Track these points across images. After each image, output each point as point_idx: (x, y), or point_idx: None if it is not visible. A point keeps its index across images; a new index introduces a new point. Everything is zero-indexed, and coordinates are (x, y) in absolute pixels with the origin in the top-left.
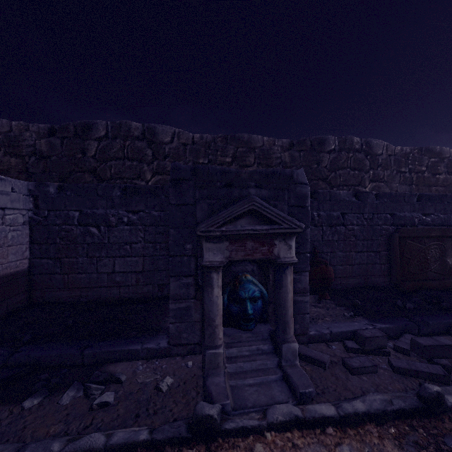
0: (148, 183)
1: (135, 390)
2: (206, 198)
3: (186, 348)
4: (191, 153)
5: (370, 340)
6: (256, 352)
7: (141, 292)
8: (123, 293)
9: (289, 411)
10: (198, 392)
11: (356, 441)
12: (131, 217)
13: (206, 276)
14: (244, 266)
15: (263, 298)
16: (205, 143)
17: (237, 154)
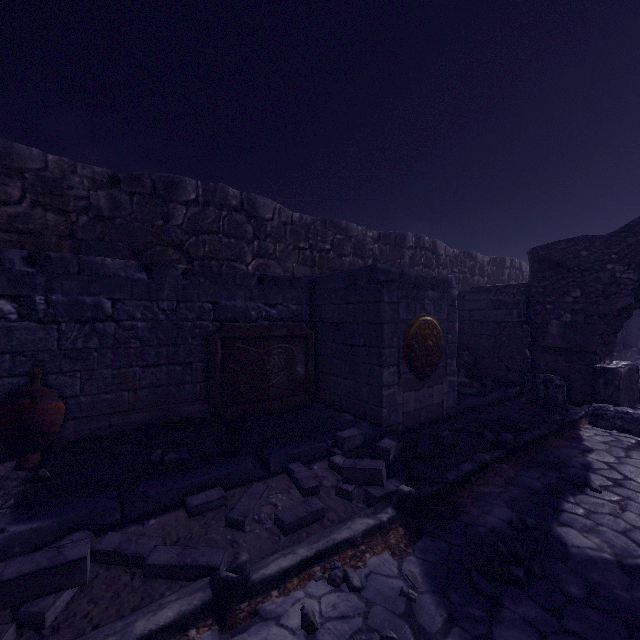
0: None
1: None
2: None
3: None
4: None
5: None
6: None
7: None
8: None
9: None
10: None
11: None
12: None
13: None
14: None
15: None
16: None
17: None
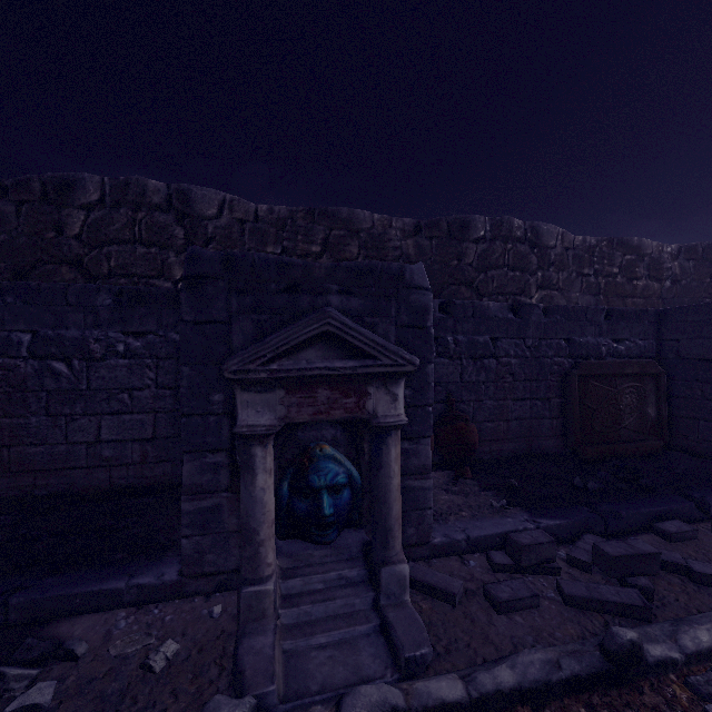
0: (178, 284)
1: (102, 672)
2: (251, 310)
3: (213, 580)
4: (253, 236)
5: (529, 550)
6: (336, 582)
7: (151, 474)
8: (118, 478)
9: (382, 698)
10: (222, 668)
11: None
12: (131, 343)
13: (243, 452)
14: (319, 431)
15: (352, 485)
16: (276, 219)
17: (330, 240)
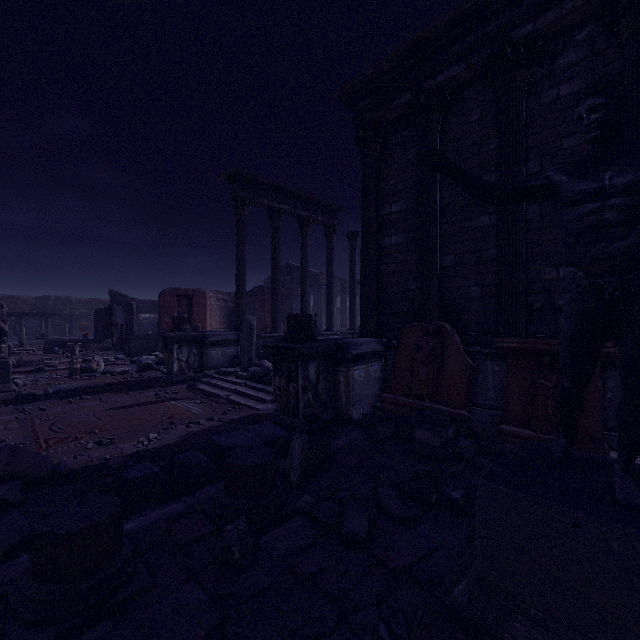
0: None
1: None
2: None
3: None
4: None
5: None
6: None
7: None
8: None
9: None
10: None
11: None
12: None
13: None
14: None
15: None
16: None
17: (13, 301)
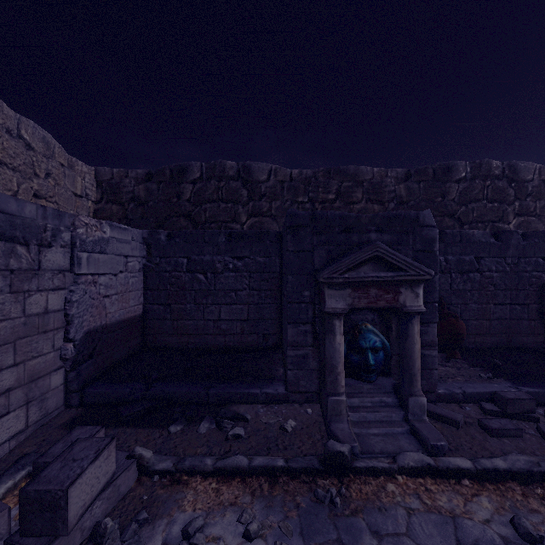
0: (243, 226)
1: (262, 428)
2: (324, 244)
3: (303, 396)
4: (289, 191)
5: (513, 403)
6: (378, 404)
7: (246, 341)
8: (228, 341)
9: (420, 458)
10: (322, 435)
11: (495, 495)
12: (236, 263)
13: (328, 323)
14: (363, 315)
15: (384, 349)
16: (304, 178)
17: (342, 189)
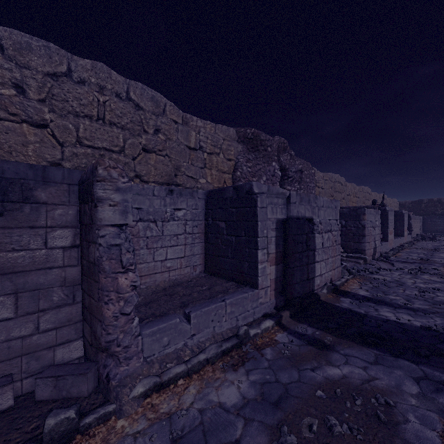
0: (439, 212)
1: None
2: None
3: None
4: None
5: None
6: None
7: (442, 232)
8: (438, 232)
9: None
10: None
11: None
12: (440, 221)
13: None
14: None
15: None
16: None
17: None
